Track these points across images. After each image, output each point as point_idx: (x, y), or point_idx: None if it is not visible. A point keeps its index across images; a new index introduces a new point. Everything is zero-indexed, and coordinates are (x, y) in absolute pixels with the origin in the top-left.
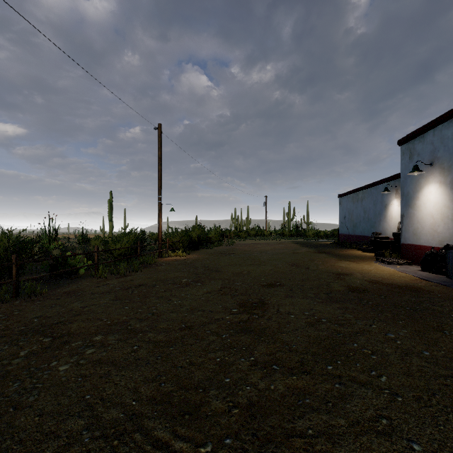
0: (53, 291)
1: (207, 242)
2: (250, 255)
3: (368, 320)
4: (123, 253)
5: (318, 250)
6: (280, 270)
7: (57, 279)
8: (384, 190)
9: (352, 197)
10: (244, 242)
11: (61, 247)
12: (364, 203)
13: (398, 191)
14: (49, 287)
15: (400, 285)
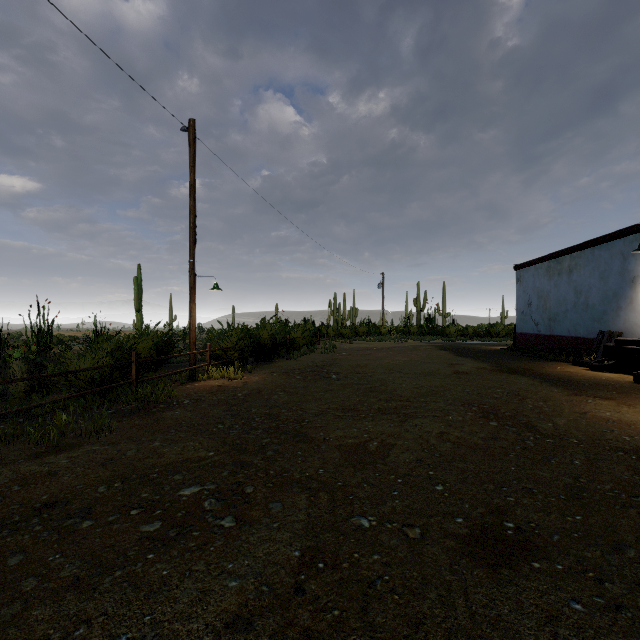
0: None
1: (288, 347)
2: (371, 377)
3: None
4: (98, 378)
5: (497, 364)
6: (466, 435)
7: None
8: None
9: (546, 267)
10: (351, 345)
11: (34, 356)
12: (577, 277)
13: None
14: None
15: None
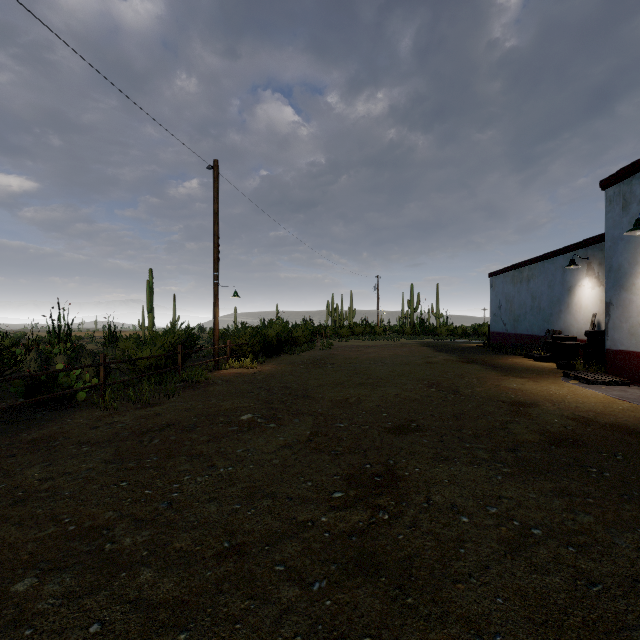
0: (13, 438)
1: (291, 344)
2: (359, 366)
3: (635, 533)
4: (154, 364)
5: (462, 357)
6: (412, 395)
7: (36, 410)
8: (569, 264)
9: (511, 275)
10: (347, 343)
11: (71, 352)
12: (533, 285)
13: (591, 265)
14: (12, 428)
15: (634, 428)
